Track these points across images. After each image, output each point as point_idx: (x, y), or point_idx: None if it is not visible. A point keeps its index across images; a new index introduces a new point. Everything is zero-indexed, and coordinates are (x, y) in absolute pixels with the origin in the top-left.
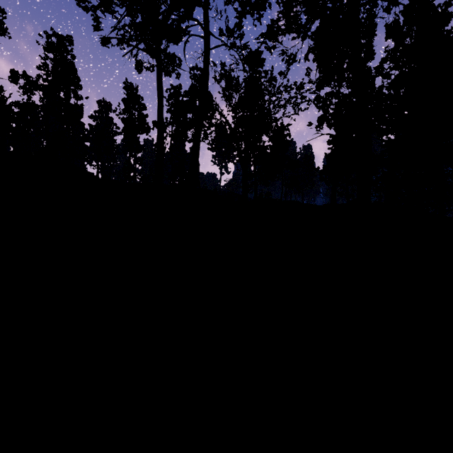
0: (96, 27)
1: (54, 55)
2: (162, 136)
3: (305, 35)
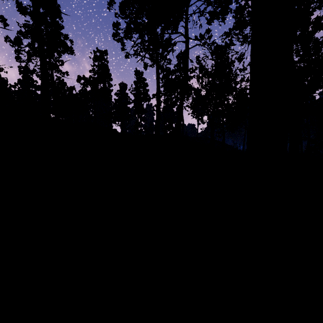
0: (123, 48)
1: (98, 63)
2: (159, 108)
3: (249, 42)
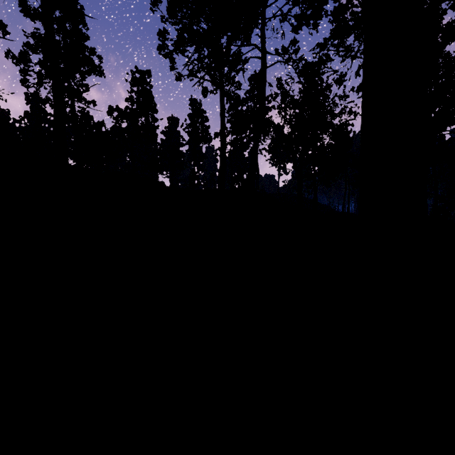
0: (172, 67)
1: (137, 88)
2: (224, 152)
3: (354, 56)
